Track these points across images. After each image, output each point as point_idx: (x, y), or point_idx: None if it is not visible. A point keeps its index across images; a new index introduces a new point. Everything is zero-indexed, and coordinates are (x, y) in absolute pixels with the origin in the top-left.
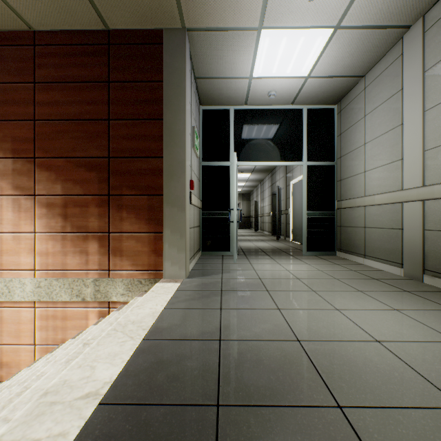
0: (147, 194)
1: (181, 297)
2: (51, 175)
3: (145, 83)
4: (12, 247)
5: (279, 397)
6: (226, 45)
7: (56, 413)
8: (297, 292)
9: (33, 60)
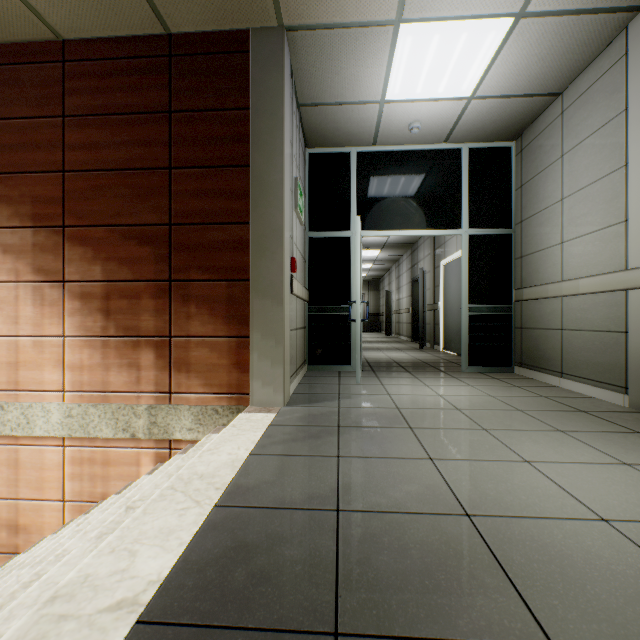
0: (226, 279)
1: (276, 436)
2: (87, 252)
3: (224, 112)
4: (31, 358)
5: (443, 623)
6: (345, 52)
7: (64, 636)
8: (458, 431)
9: (61, 83)
